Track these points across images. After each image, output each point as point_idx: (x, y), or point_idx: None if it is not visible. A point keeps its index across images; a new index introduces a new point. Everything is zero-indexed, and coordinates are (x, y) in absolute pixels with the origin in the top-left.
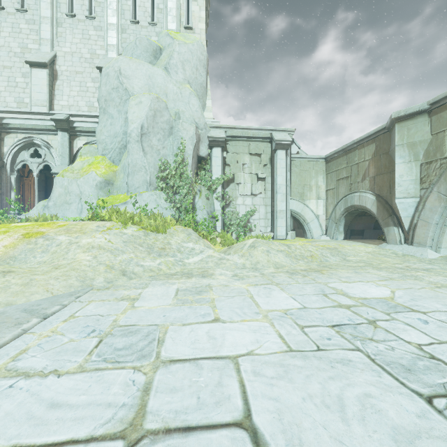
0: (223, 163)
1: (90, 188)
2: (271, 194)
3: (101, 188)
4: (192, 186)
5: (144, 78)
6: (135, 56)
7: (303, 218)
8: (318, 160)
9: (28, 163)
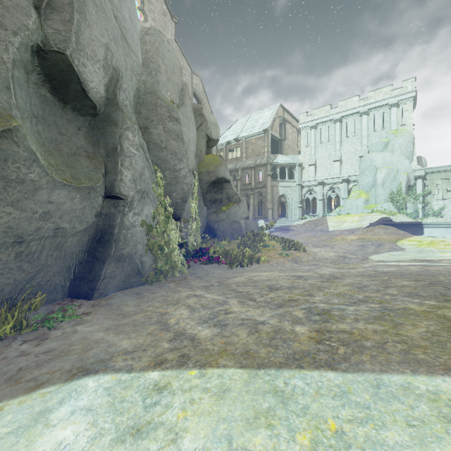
0: (423, 186)
1: (360, 203)
2: None
3: (364, 203)
4: (405, 199)
5: (381, 159)
6: (376, 149)
7: None
8: None
9: (331, 195)
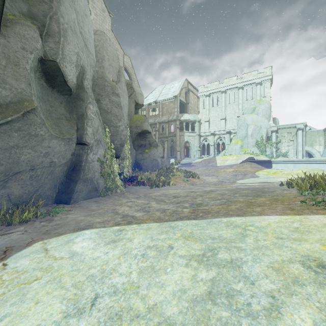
0: (276, 137)
1: (238, 148)
2: (296, 145)
3: (240, 147)
4: (265, 145)
5: (251, 119)
6: (247, 112)
7: (311, 153)
8: (320, 131)
9: (219, 142)
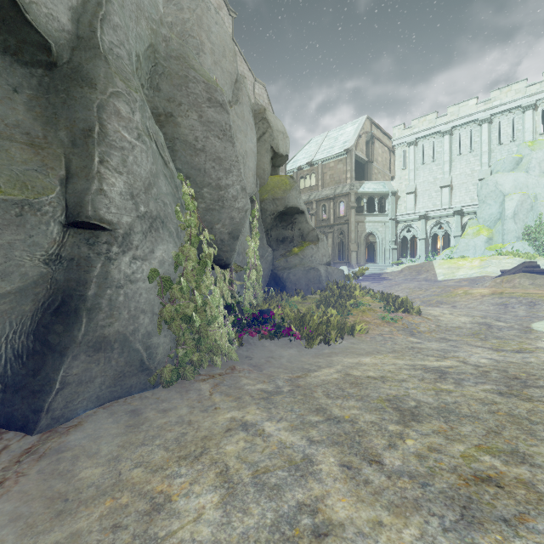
0: None
1: (480, 243)
2: None
3: (486, 242)
4: None
5: (511, 182)
6: (503, 168)
7: None
8: None
9: (437, 232)
